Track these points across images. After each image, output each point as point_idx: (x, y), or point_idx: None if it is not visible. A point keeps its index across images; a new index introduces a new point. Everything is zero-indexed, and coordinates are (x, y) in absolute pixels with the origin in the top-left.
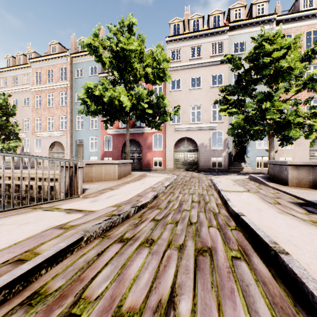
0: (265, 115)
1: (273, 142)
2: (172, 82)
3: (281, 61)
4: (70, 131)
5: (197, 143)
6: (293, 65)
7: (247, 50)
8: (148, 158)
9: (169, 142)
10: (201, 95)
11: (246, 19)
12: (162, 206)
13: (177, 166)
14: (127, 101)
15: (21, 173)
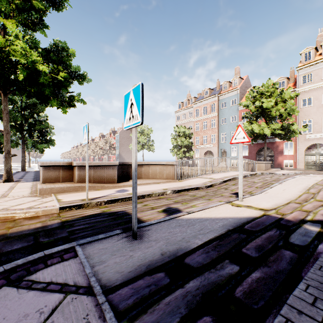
0: None
1: None
2: None
3: None
4: (217, 143)
5: None
6: None
7: None
8: (279, 160)
9: (300, 148)
10: None
11: None
12: None
13: (308, 167)
14: (268, 131)
15: (248, 164)
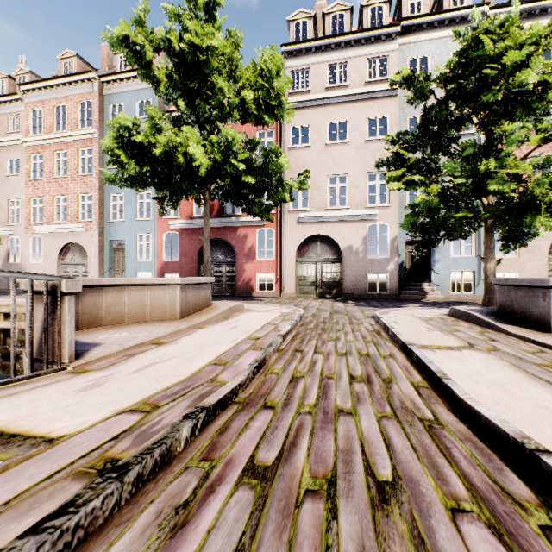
0: (483, 187)
1: (493, 243)
2: (292, 133)
3: (522, 72)
4: (99, 223)
5: (341, 247)
6: (548, 79)
7: (433, 71)
8: (248, 274)
9: (288, 245)
10: (348, 155)
11: (432, 12)
12: (276, 395)
13: (303, 289)
14: (201, 156)
15: None
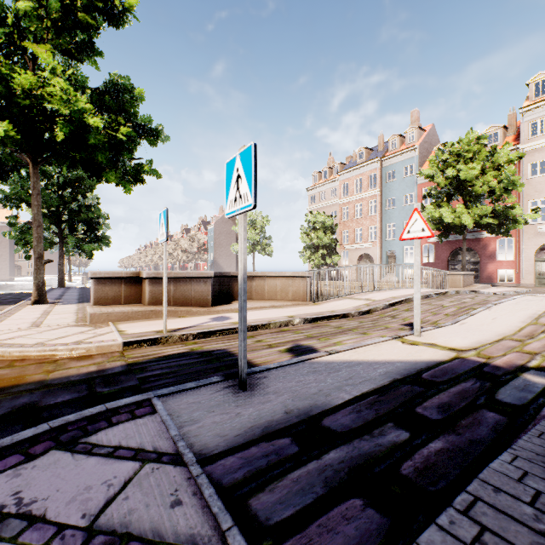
0: None
1: None
2: None
3: None
4: (380, 242)
5: None
6: None
7: None
8: (489, 270)
9: (526, 249)
10: None
11: None
12: None
13: (541, 281)
14: (468, 219)
15: (433, 276)
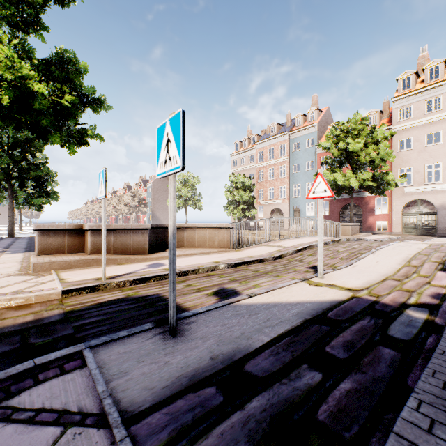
0: None
1: None
2: None
3: None
4: (288, 199)
5: (435, 206)
6: None
7: None
8: (370, 222)
9: (396, 206)
10: (441, 151)
11: None
12: None
13: (407, 230)
14: (355, 182)
15: (329, 226)
